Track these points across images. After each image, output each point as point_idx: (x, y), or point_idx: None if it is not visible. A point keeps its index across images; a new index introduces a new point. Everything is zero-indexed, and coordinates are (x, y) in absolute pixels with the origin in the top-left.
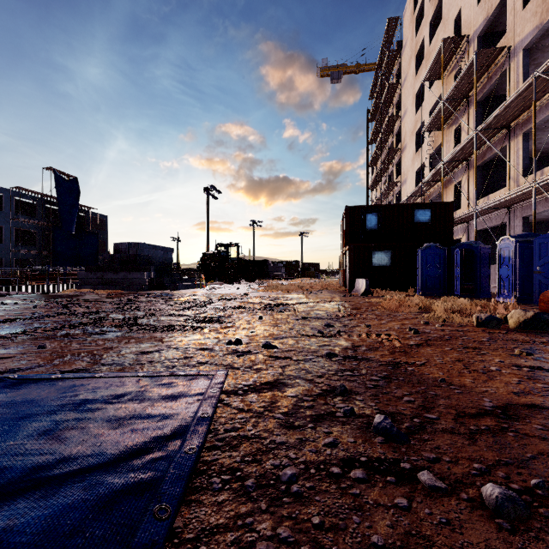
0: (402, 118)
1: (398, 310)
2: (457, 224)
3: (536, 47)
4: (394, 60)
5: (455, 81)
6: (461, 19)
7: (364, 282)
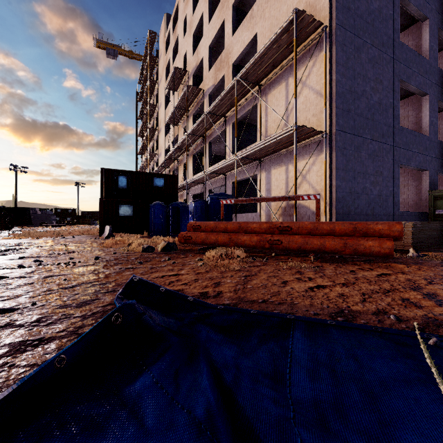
0: (159, 108)
1: (113, 247)
2: (183, 189)
3: (216, 95)
4: (154, 63)
5: (179, 98)
6: (187, 58)
7: (109, 228)
